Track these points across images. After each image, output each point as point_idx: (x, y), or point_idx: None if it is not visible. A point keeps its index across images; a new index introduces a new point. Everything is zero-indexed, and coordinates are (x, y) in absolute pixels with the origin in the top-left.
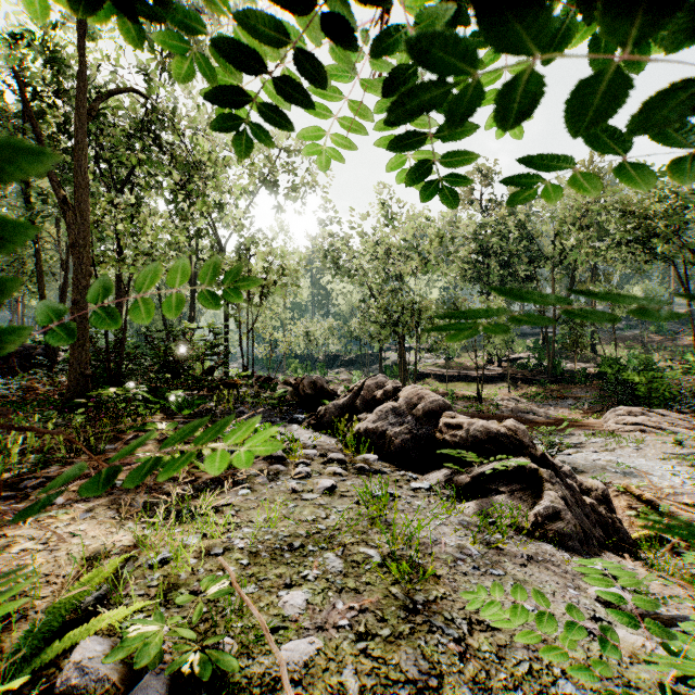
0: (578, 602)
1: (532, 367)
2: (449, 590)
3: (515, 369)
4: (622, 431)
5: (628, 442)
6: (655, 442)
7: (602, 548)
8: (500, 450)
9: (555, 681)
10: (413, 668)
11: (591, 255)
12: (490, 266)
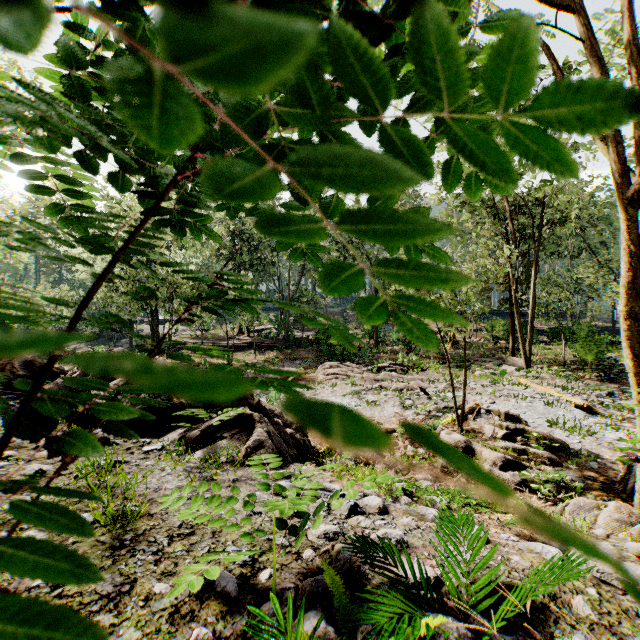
0: (260, 498)
1: (273, 336)
2: (159, 521)
3: (260, 338)
4: (326, 380)
5: (328, 387)
6: (343, 385)
7: (294, 462)
8: (227, 404)
9: (225, 549)
10: (108, 587)
11: None
12: (241, 250)
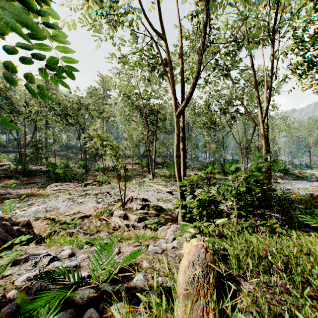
0: None
1: (13, 169)
2: None
3: (1, 171)
4: (52, 194)
5: (53, 198)
6: (63, 195)
7: (19, 246)
8: None
9: None
10: None
11: (45, 117)
12: None
